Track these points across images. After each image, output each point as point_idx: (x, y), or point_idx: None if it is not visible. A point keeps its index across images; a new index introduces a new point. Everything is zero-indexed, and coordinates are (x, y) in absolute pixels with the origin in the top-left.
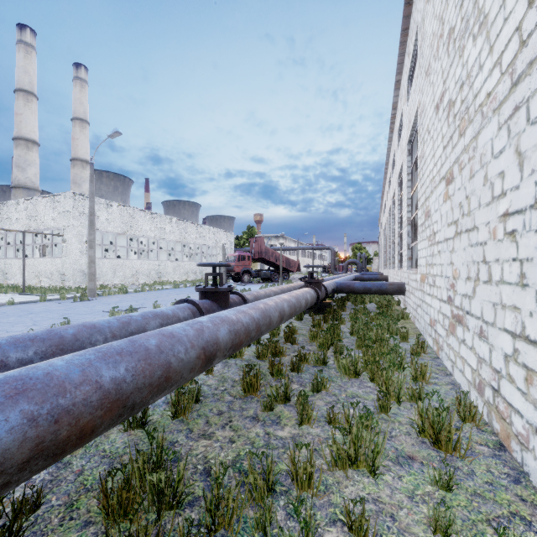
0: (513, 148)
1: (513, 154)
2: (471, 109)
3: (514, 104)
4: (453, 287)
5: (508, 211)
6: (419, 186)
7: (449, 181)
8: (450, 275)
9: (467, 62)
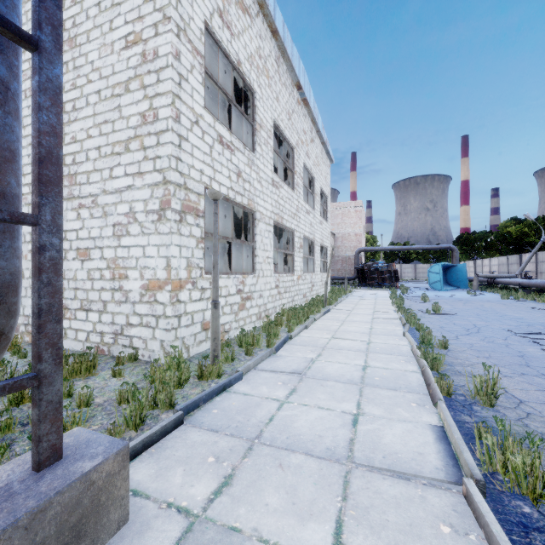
0: None
1: None
2: None
3: None
4: None
5: None
6: None
7: None
8: None
9: None
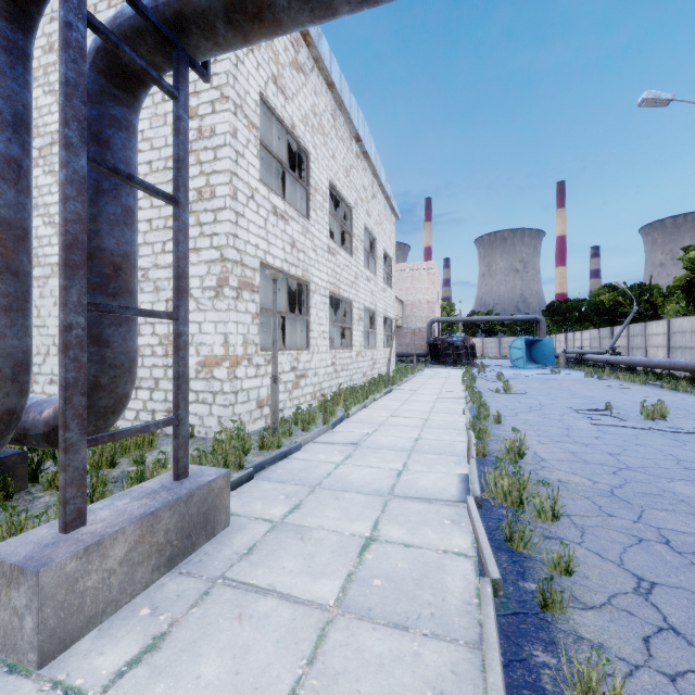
0: None
1: None
2: (42, 259)
3: None
4: None
5: None
6: None
7: None
8: None
9: (38, 229)
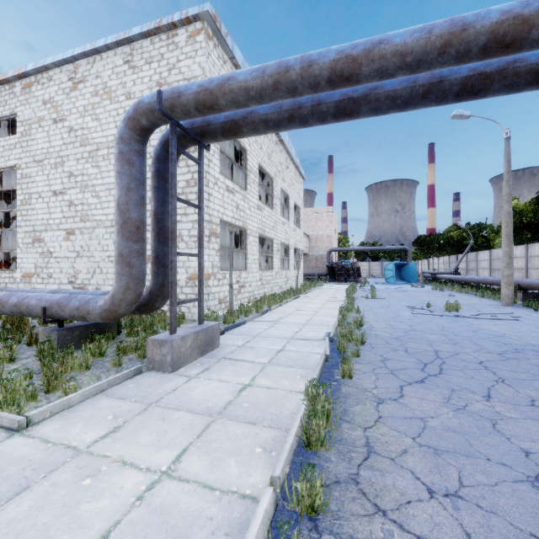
0: (112, 241)
1: (112, 242)
2: (90, 217)
3: (113, 231)
4: (75, 277)
5: (110, 255)
6: (19, 218)
7: (71, 234)
8: (72, 272)
9: (88, 199)
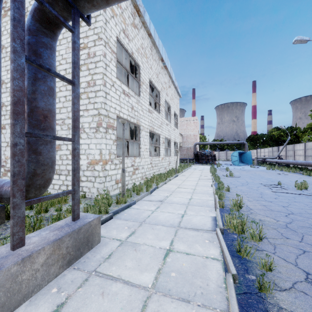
0: None
1: None
2: None
3: None
4: (6, 162)
5: None
6: None
7: (3, 128)
8: (3, 158)
9: None
